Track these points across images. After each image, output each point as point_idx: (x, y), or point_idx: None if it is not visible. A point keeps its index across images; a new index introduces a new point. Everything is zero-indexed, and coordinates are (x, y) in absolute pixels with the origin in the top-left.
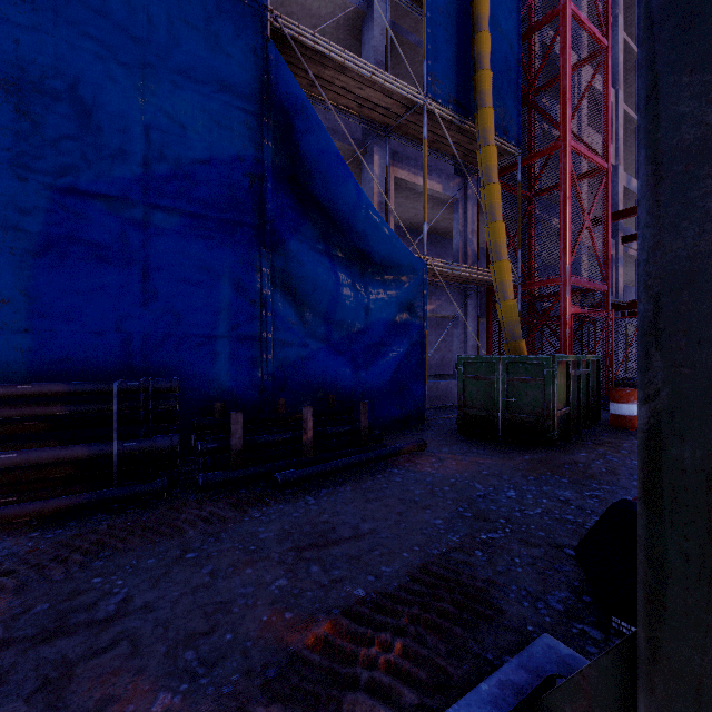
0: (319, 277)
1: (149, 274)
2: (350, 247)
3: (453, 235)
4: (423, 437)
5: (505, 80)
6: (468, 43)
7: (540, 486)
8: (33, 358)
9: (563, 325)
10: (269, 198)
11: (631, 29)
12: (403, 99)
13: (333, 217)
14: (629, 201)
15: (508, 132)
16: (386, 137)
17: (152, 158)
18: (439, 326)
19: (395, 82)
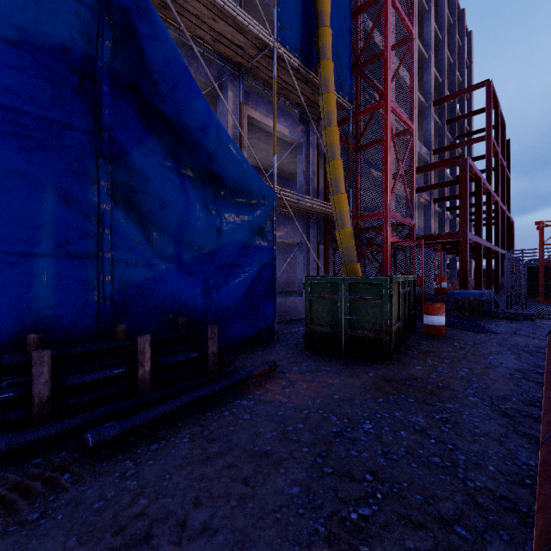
0: (167, 195)
1: None
2: (202, 168)
3: (298, 173)
4: (273, 354)
5: (341, 44)
6: (312, 4)
7: (392, 411)
8: None
9: (385, 251)
10: (107, 103)
11: (420, 39)
12: (255, 39)
13: (183, 135)
14: (419, 163)
15: (343, 89)
16: (240, 76)
17: None
18: (286, 251)
19: (247, 19)
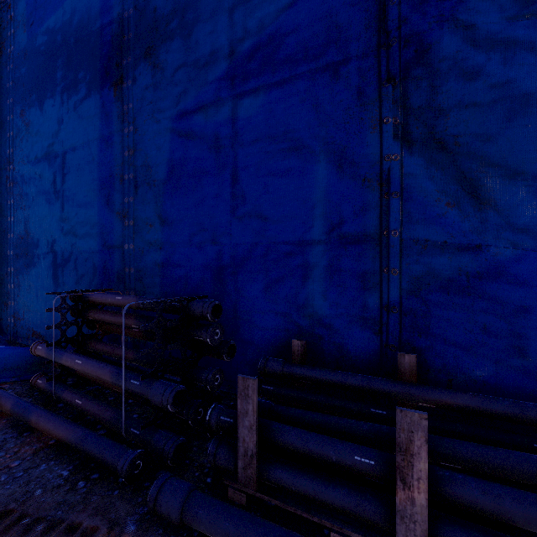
0: (518, 85)
1: (236, 176)
2: None
3: None
4: None
5: None
6: None
7: None
8: (163, 272)
9: None
10: None
11: None
12: None
13: None
14: None
15: None
16: None
17: (239, 40)
18: None
19: None
